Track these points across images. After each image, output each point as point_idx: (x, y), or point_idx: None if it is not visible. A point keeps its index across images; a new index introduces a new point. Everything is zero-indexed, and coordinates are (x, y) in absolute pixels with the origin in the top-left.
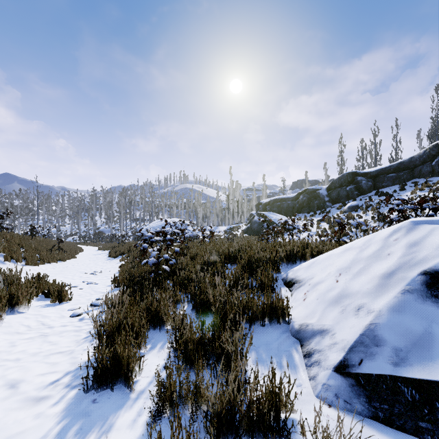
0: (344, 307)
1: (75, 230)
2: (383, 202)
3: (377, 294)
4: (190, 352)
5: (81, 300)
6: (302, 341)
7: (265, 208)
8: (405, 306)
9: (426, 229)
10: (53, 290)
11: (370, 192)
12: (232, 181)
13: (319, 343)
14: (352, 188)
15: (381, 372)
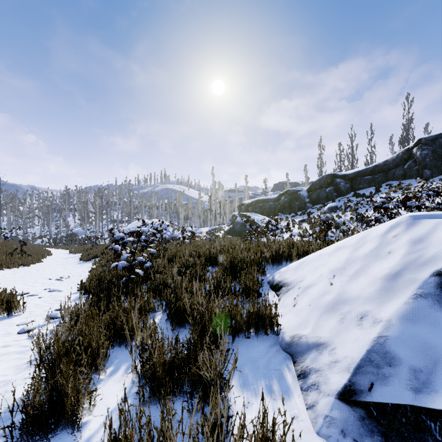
0: (343, 315)
1: (45, 232)
2: (361, 202)
3: (383, 300)
4: (158, 378)
5: (37, 311)
6: (294, 357)
7: (248, 209)
8: (419, 315)
9: (430, 223)
10: (2, 301)
11: (348, 193)
12: (215, 182)
13: (316, 360)
14: (331, 189)
15: (399, 401)
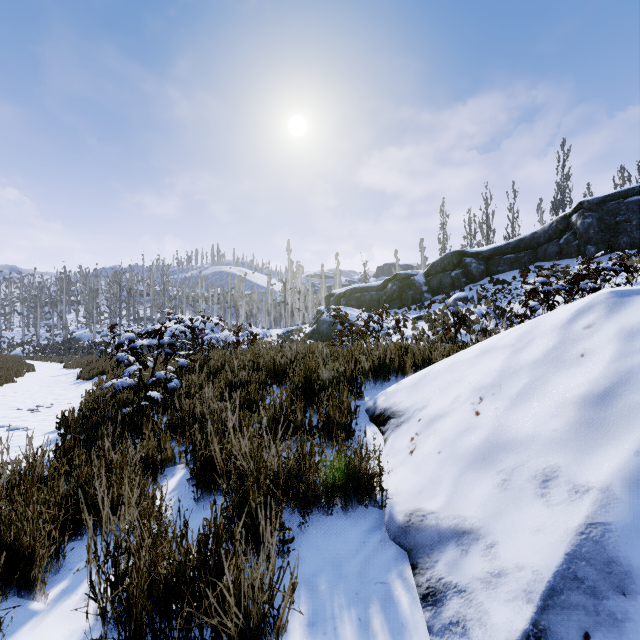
0: (506, 474)
1: (31, 336)
2: (502, 291)
3: (585, 444)
4: (136, 619)
5: None
6: (414, 556)
7: (339, 302)
8: None
9: None
10: None
11: (482, 279)
12: (291, 262)
13: (458, 566)
14: (458, 273)
15: None
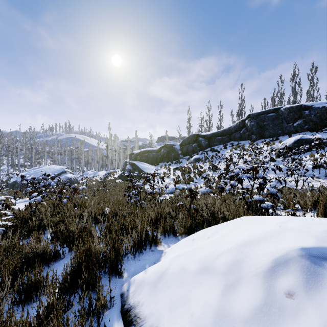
0: None
1: None
2: (215, 157)
3: None
4: None
5: None
6: None
7: (137, 158)
8: None
9: None
10: None
11: (206, 148)
12: (111, 134)
13: None
14: (196, 145)
15: None
